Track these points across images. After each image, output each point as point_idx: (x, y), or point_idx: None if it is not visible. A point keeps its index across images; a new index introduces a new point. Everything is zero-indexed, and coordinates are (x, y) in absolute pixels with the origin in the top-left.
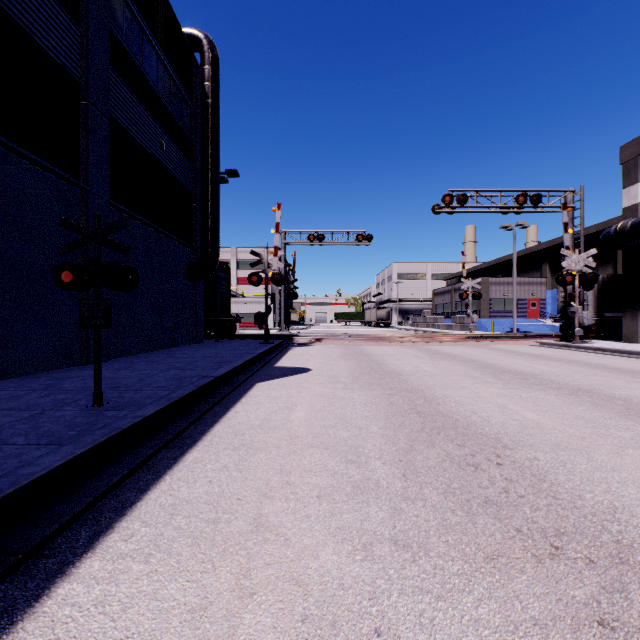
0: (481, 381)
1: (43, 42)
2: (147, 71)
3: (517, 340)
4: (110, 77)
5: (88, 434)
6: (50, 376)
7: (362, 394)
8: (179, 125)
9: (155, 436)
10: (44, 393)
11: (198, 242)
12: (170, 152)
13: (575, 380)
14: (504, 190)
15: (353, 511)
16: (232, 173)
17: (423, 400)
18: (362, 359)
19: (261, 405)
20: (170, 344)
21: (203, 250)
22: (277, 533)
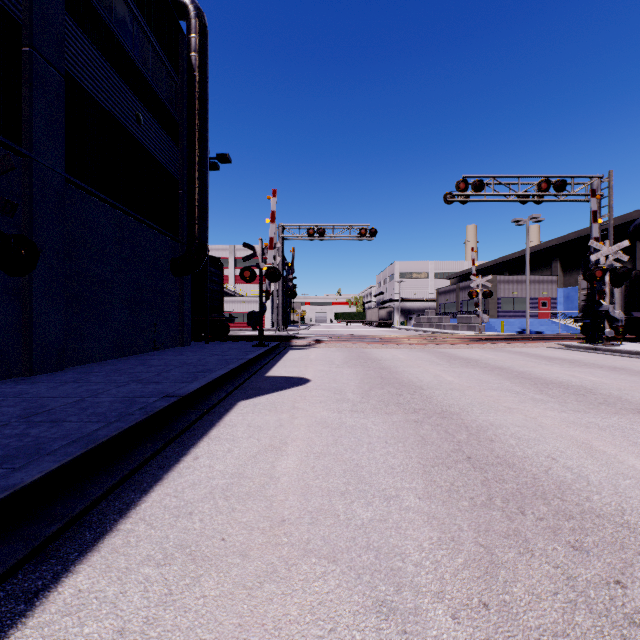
0: (527, 398)
1: None
2: (119, 31)
3: (537, 342)
4: (67, 26)
5: None
6: None
7: (378, 421)
8: (161, 99)
9: (28, 527)
10: None
11: (184, 233)
12: (149, 128)
13: None
14: (524, 176)
15: None
16: (223, 157)
17: (466, 433)
18: (369, 365)
19: (236, 443)
20: (149, 347)
21: (189, 241)
22: None
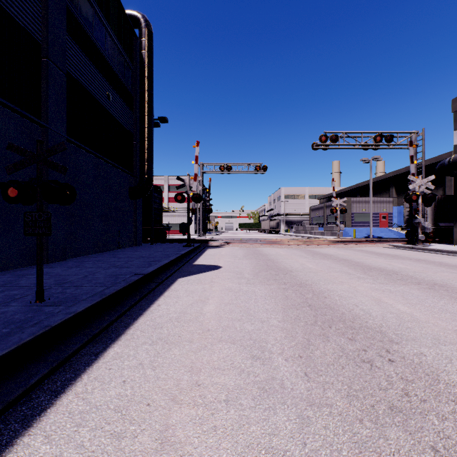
0: (355, 277)
1: (10, 9)
2: (97, 40)
3: (374, 243)
4: (67, 42)
5: (18, 332)
6: (13, 273)
7: (262, 288)
8: (122, 82)
9: (84, 330)
10: (1, 289)
11: (137, 170)
12: (115, 102)
13: (428, 276)
14: (365, 132)
15: (260, 421)
16: (163, 119)
17: (312, 294)
18: (260, 258)
19: (180, 298)
20: (115, 247)
21: (141, 176)
22: (182, 454)
